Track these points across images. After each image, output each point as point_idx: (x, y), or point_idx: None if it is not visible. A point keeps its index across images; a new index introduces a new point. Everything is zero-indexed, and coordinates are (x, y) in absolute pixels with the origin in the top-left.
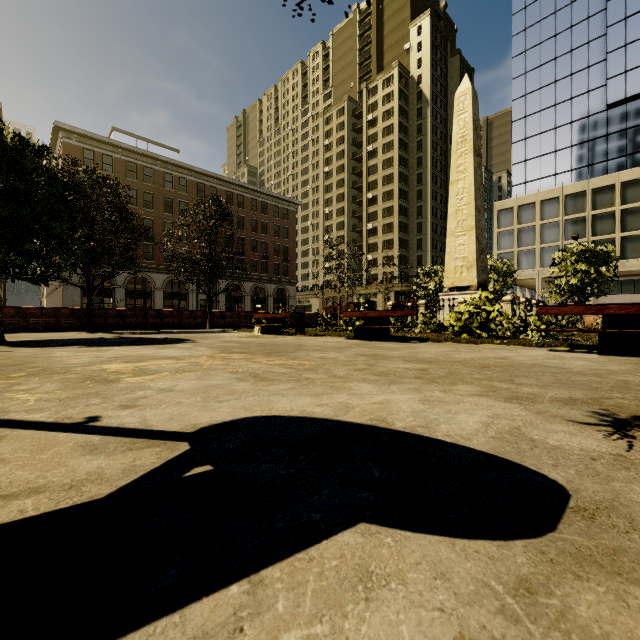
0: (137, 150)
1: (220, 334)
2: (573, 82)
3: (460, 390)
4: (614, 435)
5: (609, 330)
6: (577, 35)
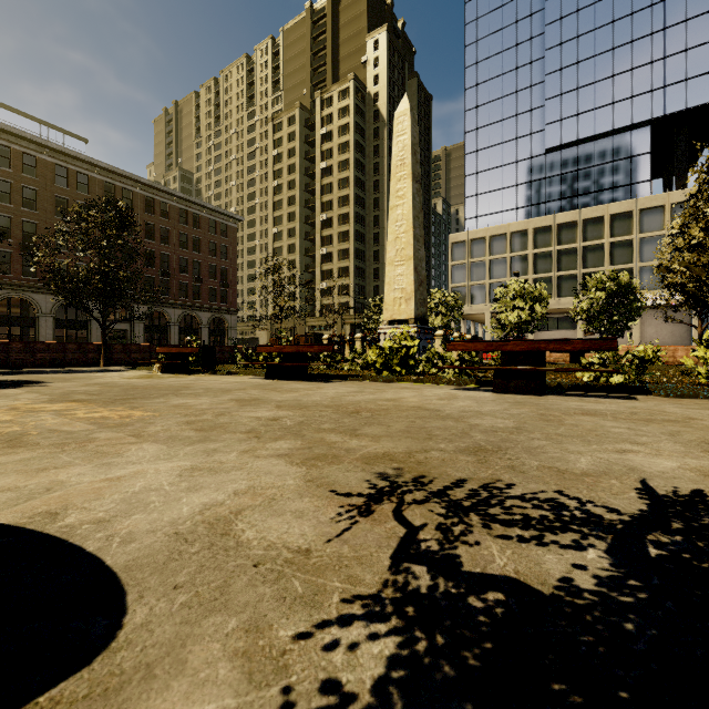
0: (11, 130)
1: (105, 374)
2: (518, 123)
3: (269, 449)
4: (351, 512)
5: (504, 367)
6: (521, 78)
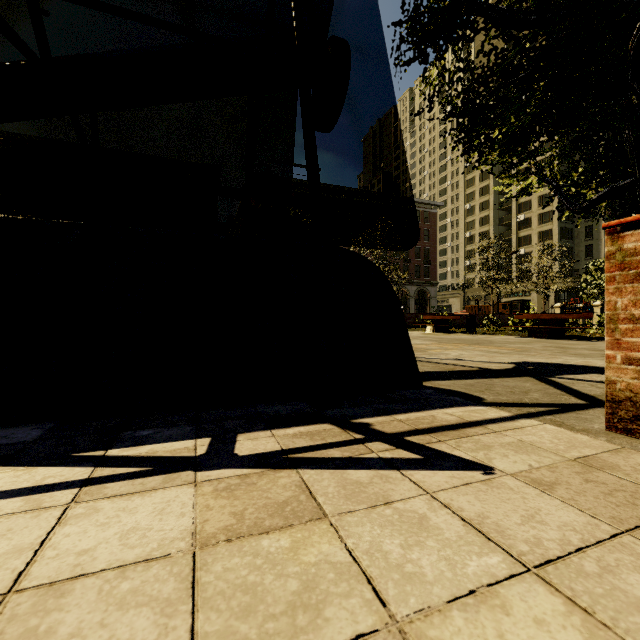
0: (303, 182)
1: None
2: None
3: None
4: None
5: None
6: None
